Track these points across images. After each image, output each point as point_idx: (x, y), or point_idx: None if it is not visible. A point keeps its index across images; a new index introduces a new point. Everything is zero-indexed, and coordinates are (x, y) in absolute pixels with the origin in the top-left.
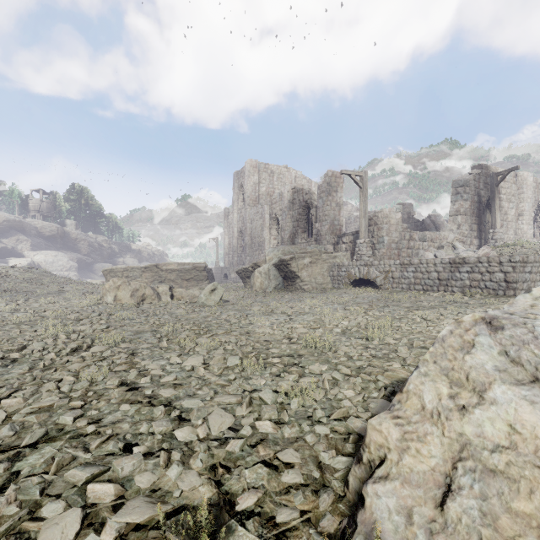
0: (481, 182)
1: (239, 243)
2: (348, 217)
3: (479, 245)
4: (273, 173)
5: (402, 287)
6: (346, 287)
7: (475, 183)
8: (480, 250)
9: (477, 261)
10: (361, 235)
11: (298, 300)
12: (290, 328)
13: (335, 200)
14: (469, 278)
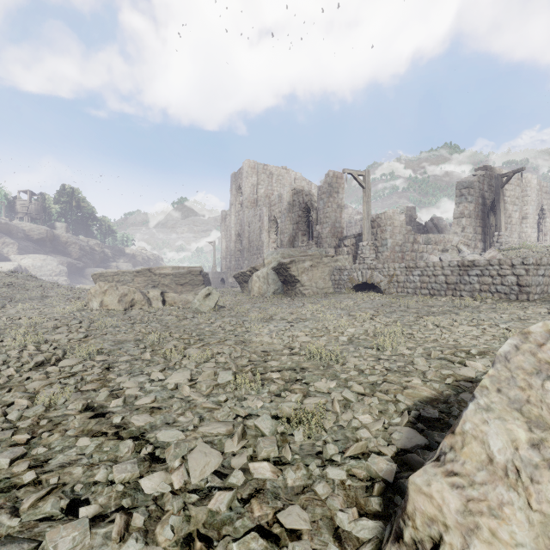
0: (485, 184)
1: (236, 247)
2: (349, 220)
3: (484, 249)
4: (272, 174)
5: (408, 291)
6: (348, 291)
7: (479, 185)
8: (486, 253)
9: (488, 263)
10: (364, 238)
11: (298, 306)
12: (291, 336)
13: (336, 201)
14: (479, 281)
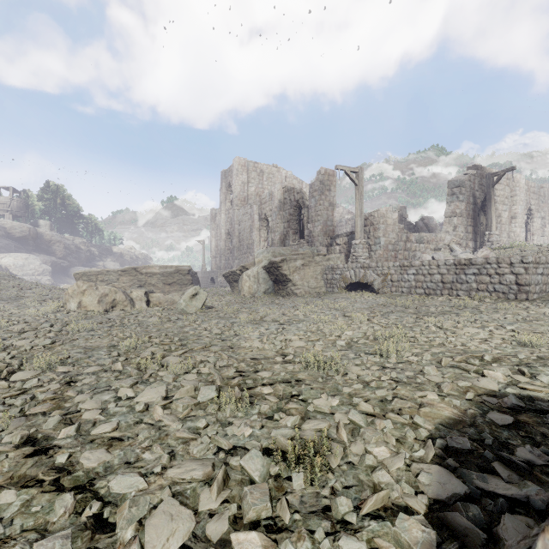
0: (476, 183)
1: (226, 245)
2: (340, 219)
3: (474, 248)
4: (263, 172)
5: (402, 291)
6: (341, 291)
7: (470, 184)
8: (479, 252)
9: (486, 262)
10: (357, 236)
11: (290, 306)
12: (284, 341)
13: (328, 199)
14: (476, 280)
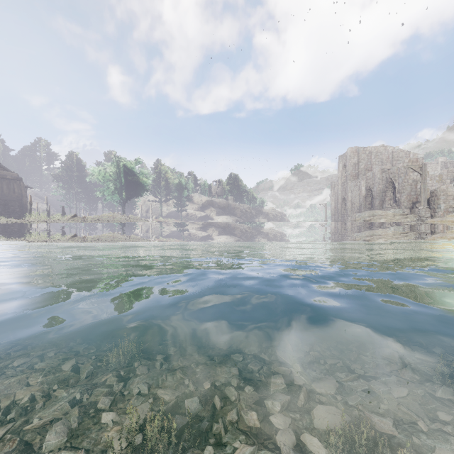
0: None
1: (342, 207)
2: (453, 178)
3: None
4: (371, 153)
5: None
6: None
7: None
8: None
9: None
10: (421, 204)
11: None
12: None
13: (411, 178)
14: None
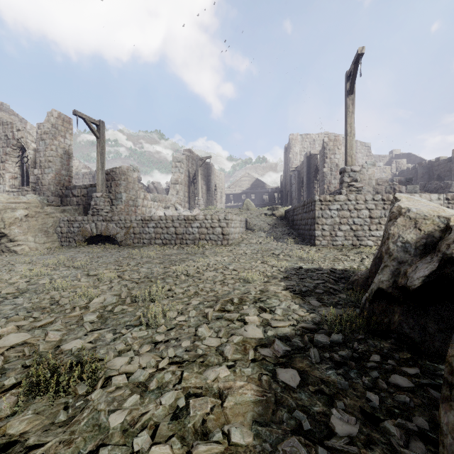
0: (190, 162)
1: None
2: (76, 172)
3: (189, 208)
4: None
5: (144, 242)
6: (80, 245)
7: (187, 162)
8: (194, 211)
9: (205, 218)
10: (98, 189)
11: (4, 270)
12: None
13: (63, 146)
14: (199, 232)
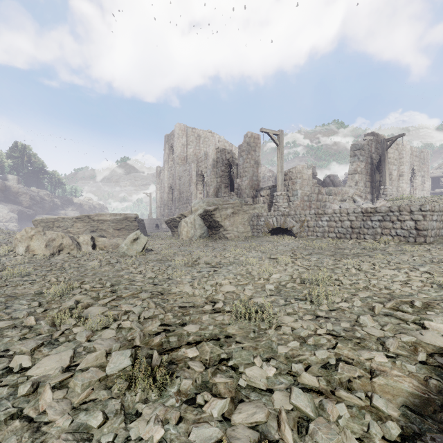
0: (373, 147)
1: (169, 197)
2: (263, 176)
3: (371, 200)
4: (200, 136)
5: (317, 235)
6: (265, 235)
7: (368, 147)
8: (377, 202)
9: (389, 210)
10: (278, 188)
11: (222, 249)
12: (214, 285)
13: (254, 158)
14: (381, 226)
